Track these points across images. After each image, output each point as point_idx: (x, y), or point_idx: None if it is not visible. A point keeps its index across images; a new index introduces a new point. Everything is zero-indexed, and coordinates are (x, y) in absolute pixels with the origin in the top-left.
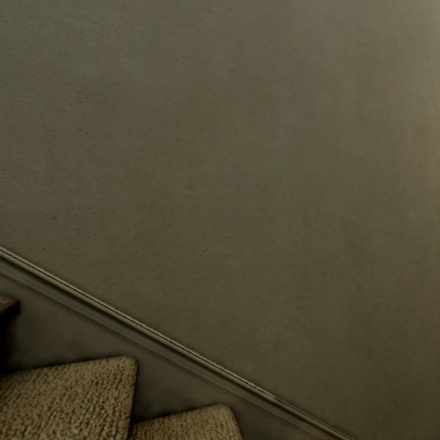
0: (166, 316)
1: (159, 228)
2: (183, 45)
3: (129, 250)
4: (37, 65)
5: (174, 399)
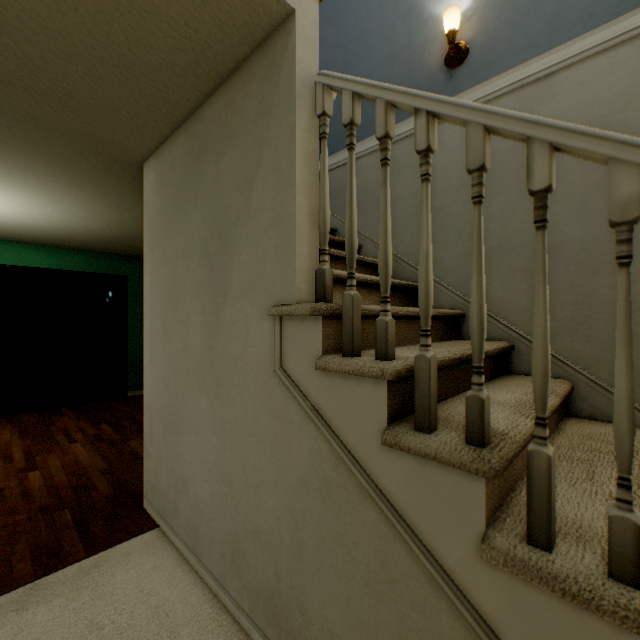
0: (591, 364)
1: (586, 314)
2: (604, 205)
3: (567, 326)
4: (520, 243)
5: (597, 412)
